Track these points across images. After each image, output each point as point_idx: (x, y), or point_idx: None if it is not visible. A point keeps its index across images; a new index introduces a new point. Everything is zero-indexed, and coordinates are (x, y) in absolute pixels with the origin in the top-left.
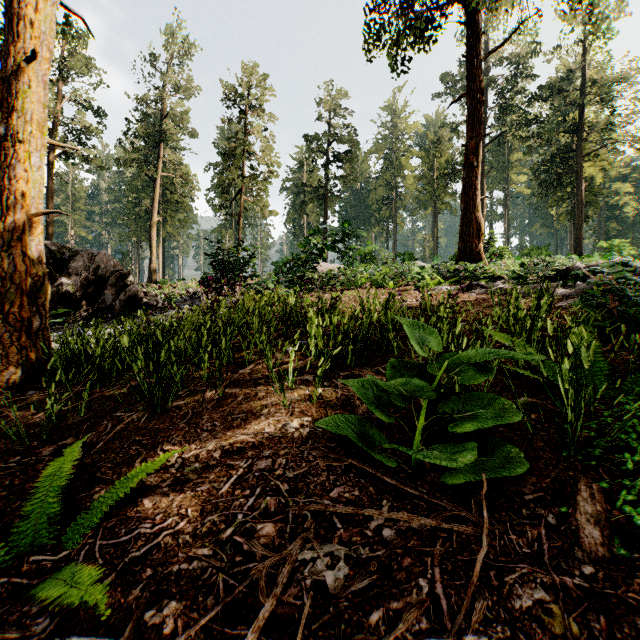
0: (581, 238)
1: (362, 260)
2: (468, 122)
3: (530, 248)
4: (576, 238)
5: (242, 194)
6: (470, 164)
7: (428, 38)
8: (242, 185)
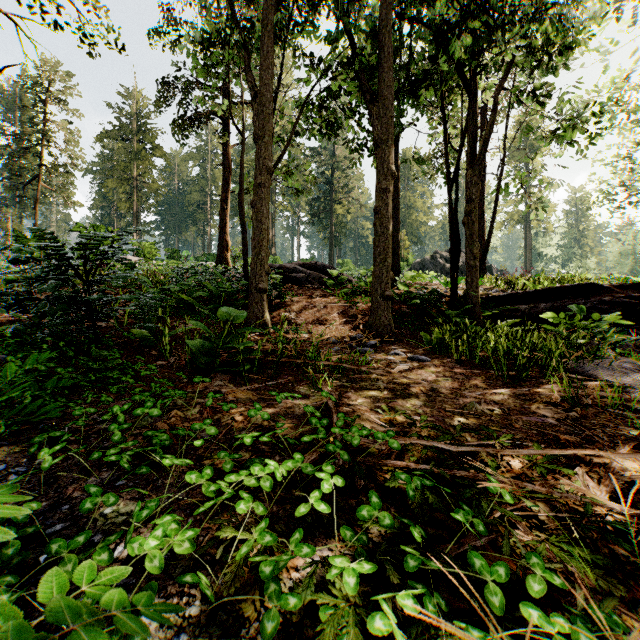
0: (332, 256)
1: (170, 256)
2: (223, 182)
3: (302, 259)
4: (329, 256)
5: (40, 180)
6: (223, 207)
7: (198, 125)
8: (40, 171)
